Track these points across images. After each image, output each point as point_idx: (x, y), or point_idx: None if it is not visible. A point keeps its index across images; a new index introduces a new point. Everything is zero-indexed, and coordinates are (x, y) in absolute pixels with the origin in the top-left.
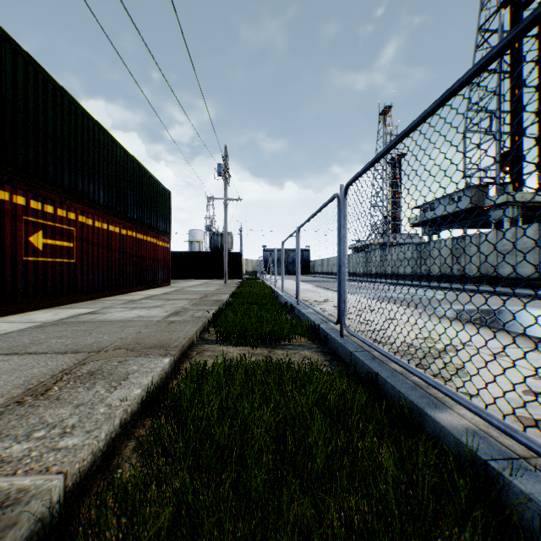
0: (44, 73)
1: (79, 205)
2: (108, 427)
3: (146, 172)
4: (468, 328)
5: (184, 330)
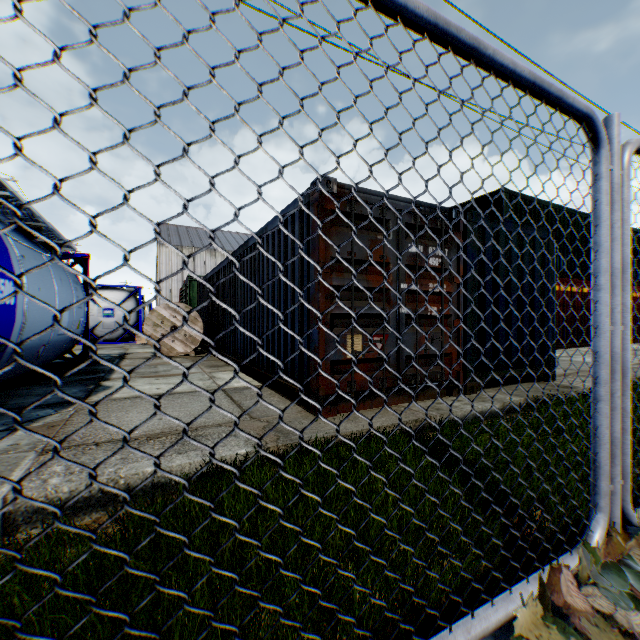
0: (528, 199)
1: None
2: None
3: None
4: None
5: None
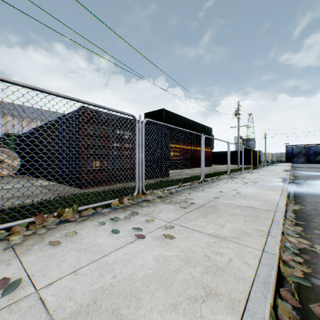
0: (172, 113)
1: (180, 143)
2: (180, 177)
3: (200, 125)
4: (275, 179)
5: (197, 174)
